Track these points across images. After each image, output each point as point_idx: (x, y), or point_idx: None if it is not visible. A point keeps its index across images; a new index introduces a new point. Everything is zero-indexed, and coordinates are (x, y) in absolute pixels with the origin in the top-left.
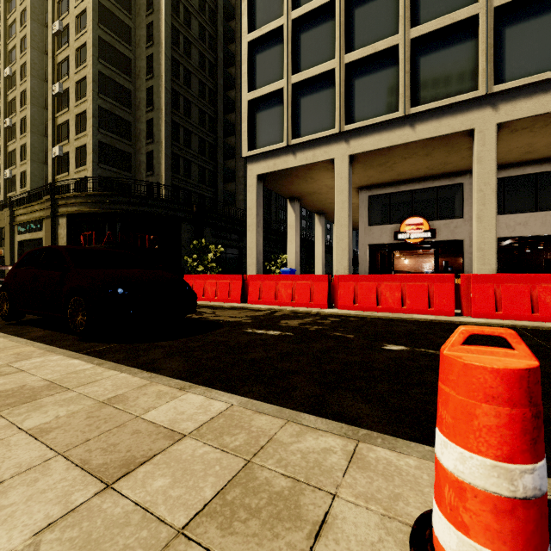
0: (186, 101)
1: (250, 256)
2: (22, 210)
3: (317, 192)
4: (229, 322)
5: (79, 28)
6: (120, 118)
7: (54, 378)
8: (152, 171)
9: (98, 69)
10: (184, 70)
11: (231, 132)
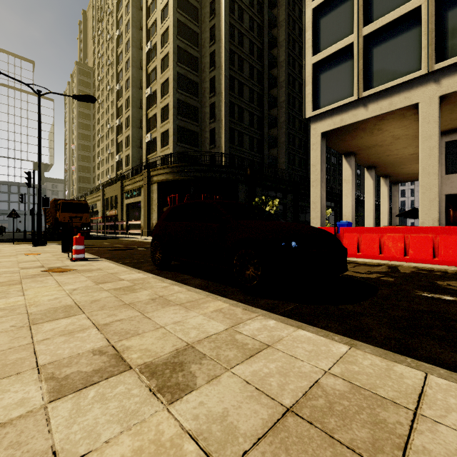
0: (239, 83)
1: (314, 210)
2: (128, 182)
3: (378, 144)
4: (369, 279)
5: (163, 43)
6: (191, 106)
7: (336, 370)
8: (214, 144)
9: (176, 70)
10: (238, 58)
11: (273, 104)
